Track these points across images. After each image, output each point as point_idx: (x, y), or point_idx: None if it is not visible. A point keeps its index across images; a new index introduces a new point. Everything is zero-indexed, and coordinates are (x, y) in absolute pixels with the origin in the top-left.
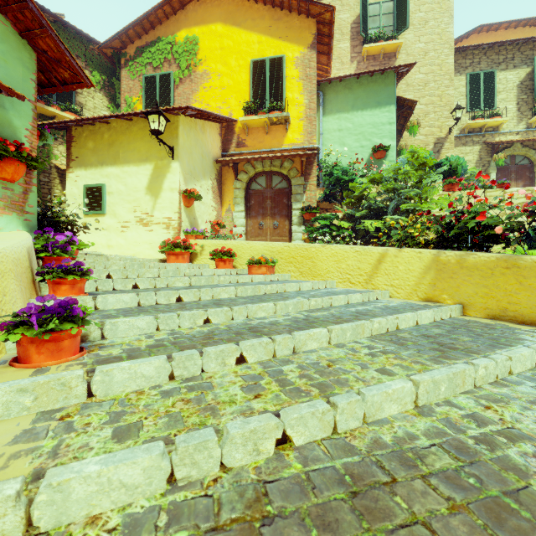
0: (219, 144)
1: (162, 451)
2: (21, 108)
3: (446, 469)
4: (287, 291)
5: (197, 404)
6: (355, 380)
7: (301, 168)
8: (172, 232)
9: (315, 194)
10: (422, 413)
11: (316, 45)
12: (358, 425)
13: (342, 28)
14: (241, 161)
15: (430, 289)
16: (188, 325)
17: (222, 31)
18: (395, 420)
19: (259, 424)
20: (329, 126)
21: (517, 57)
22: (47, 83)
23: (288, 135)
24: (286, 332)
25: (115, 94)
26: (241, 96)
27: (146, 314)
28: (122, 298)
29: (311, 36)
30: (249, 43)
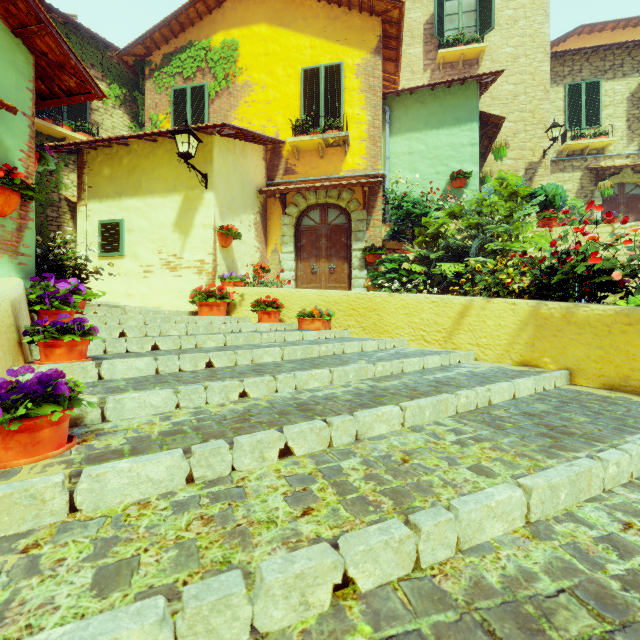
0: (264, 171)
1: (159, 617)
2: (14, 124)
3: (588, 637)
4: (347, 351)
5: (221, 526)
6: (442, 485)
7: (364, 200)
8: (205, 278)
9: (380, 231)
10: (537, 534)
11: (382, 50)
12: (449, 554)
13: (413, 29)
14: (290, 191)
15: (526, 350)
16: (218, 400)
17: (267, 33)
18: (501, 545)
19: (308, 564)
20: (397, 148)
21: (627, 63)
22: (48, 94)
23: (347, 159)
24: (346, 410)
25: (139, 111)
26: (290, 112)
27: (163, 386)
28: (135, 364)
29: (375, 38)
30: (300, 48)
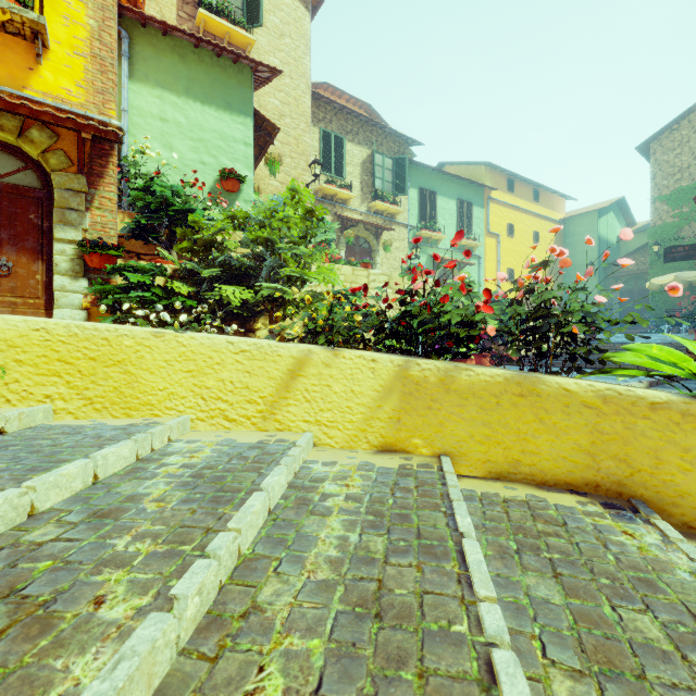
0: None
1: None
2: None
3: None
4: (45, 505)
5: None
6: None
7: (81, 156)
8: None
9: (114, 219)
10: None
11: None
12: None
13: None
14: None
15: (390, 428)
16: None
17: None
18: None
19: None
20: (142, 103)
21: (361, 134)
22: None
23: (43, 71)
24: None
25: None
26: None
27: None
28: None
29: None
30: None
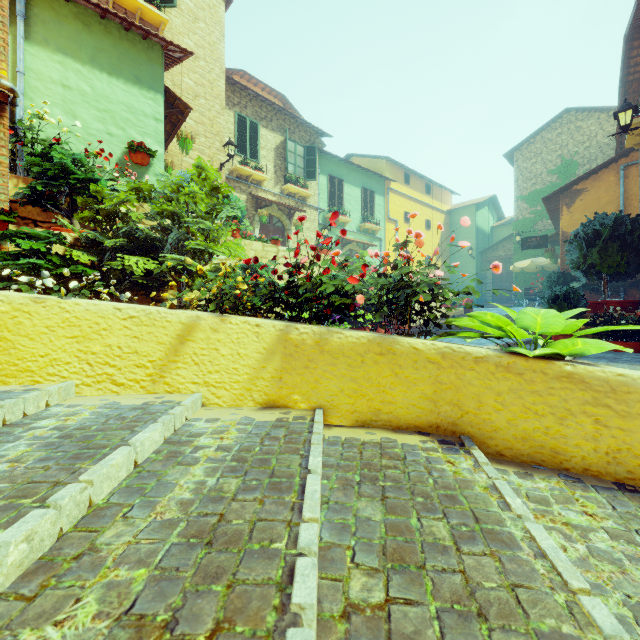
0: None
1: None
2: None
3: None
4: None
5: None
6: None
7: None
8: None
9: (5, 184)
10: None
11: None
12: None
13: None
14: None
15: (273, 386)
16: None
17: None
18: None
19: None
20: (41, 66)
21: (274, 121)
22: None
23: None
24: None
25: None
26: None
27: None
28: None
29: None
30: None
